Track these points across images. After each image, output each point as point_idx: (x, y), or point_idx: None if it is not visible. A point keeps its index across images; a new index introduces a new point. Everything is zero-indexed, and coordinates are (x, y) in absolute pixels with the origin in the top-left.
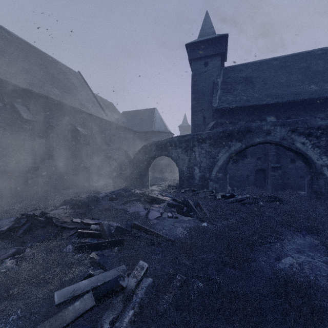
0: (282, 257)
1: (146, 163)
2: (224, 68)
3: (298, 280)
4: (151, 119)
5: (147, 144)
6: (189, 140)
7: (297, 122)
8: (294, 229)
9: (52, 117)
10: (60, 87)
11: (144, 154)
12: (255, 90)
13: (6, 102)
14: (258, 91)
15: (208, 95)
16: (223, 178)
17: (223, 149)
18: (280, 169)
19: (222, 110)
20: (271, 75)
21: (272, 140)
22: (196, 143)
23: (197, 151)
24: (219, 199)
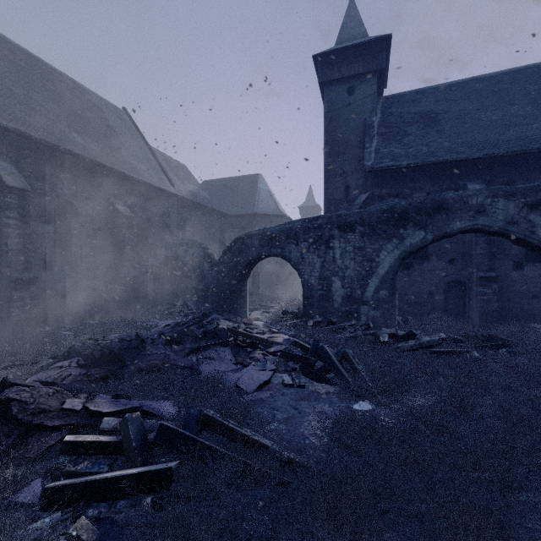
0: None
1: (242, 270)
2: (384, 99)
3: None
4: (253, 192)
5: (244, 234)
6: (323, 227)
7: None
8: None
9: (68, 184)
10: (85, 132)
11: (238, 252)
12: (444, 136)
13: None
14: (449, 136)
15: (355, 146)
16: (389, 298)
17: (388, 244)
18: (497, 281)
19: (382, 172)
20: (472, 108)
21: (488, 224)
22: (335, 232)
23: (337, 247)
24: (385, 343)
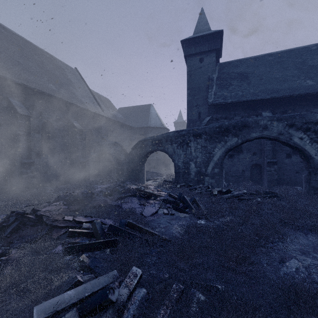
0: (286, 259)
1: (142, 158)
2: (219, 64)
3: (311, 291)
4: (147, 115)
5: (143, 139)
6: (185, 135)
7: (295, 117)
8: (295, 227)
9: (48, 112)
10: (56, 83)
11: (140, 149)
12: (251, 86)
13: (1, 97)
14: (253, 86)
15: (204, 90)
16: (219, 173)
17: (219, 145)
18: (276, 164)
19: (218, 105)
20: (266, 71)
21: (269, 135)
22: (191, 138)
23: (192, 146)
24: (215, 195)
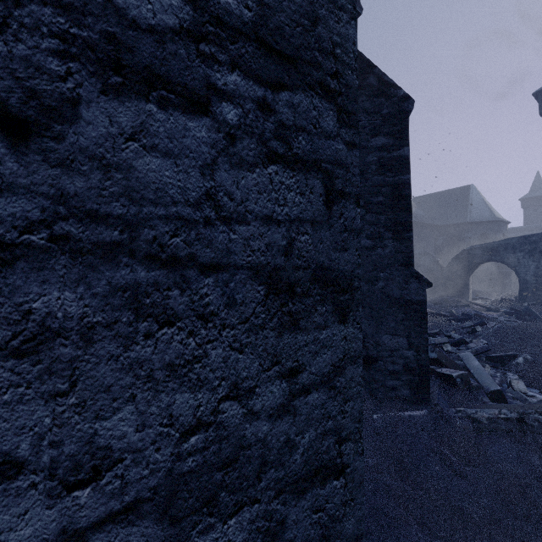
0: None
1: (467, 270)
2: None
3: None
4: (464, 203)
5: (469, 248)
6: (537, 242)
7: None
8: None
9: None
10: None
11: (464, 259)
12: None
13: None
14: None
15: None
16: None
17: None
18: None
19: None
20: None
21: None
22: None
23: None
24: None
